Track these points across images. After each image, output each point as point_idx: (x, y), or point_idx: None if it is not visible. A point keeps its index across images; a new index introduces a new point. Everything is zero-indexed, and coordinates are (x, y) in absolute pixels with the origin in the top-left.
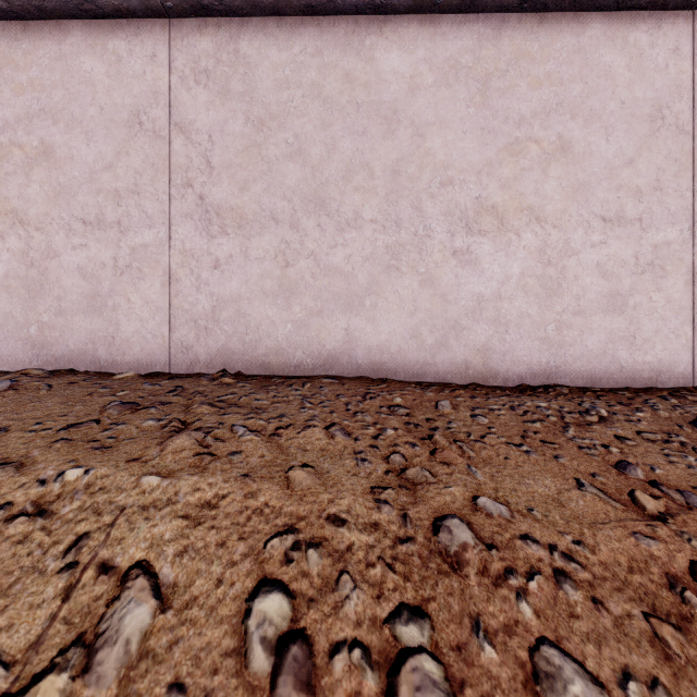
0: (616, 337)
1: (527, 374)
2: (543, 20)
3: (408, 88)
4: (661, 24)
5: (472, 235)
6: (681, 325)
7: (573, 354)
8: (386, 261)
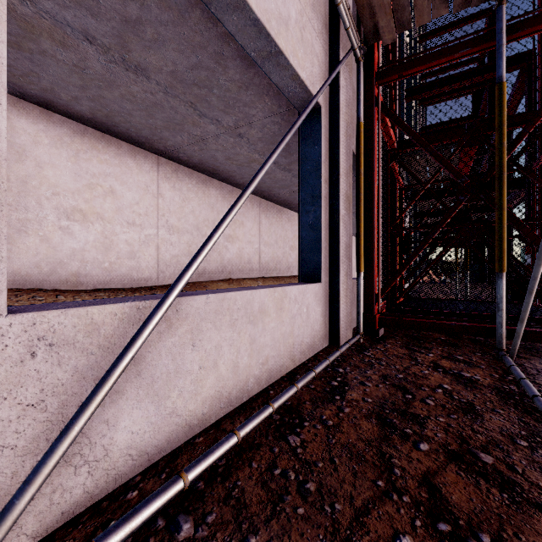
0: (133, 268)
1: (97, 283)
2: (104, 136)
3: (33, 141)
4: (148, 156)
5: (70, 221)
6: (154, 264)
7: (116, 275)
8: (18, 227)
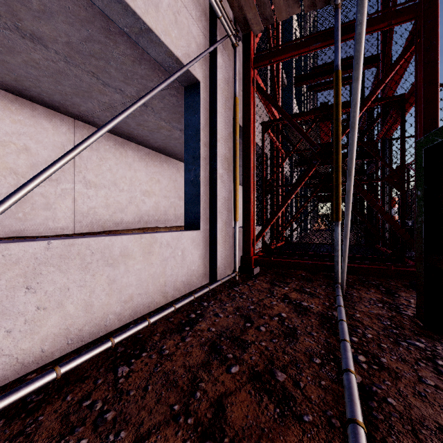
0: (48, 218)
1: (10, 232)
2: (18, 99)
3: None
4: (64, 119)
5: None
6: (71, 214)
7: (31, 224)
8: None
